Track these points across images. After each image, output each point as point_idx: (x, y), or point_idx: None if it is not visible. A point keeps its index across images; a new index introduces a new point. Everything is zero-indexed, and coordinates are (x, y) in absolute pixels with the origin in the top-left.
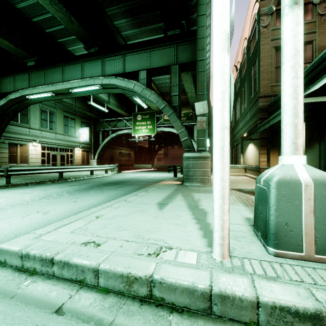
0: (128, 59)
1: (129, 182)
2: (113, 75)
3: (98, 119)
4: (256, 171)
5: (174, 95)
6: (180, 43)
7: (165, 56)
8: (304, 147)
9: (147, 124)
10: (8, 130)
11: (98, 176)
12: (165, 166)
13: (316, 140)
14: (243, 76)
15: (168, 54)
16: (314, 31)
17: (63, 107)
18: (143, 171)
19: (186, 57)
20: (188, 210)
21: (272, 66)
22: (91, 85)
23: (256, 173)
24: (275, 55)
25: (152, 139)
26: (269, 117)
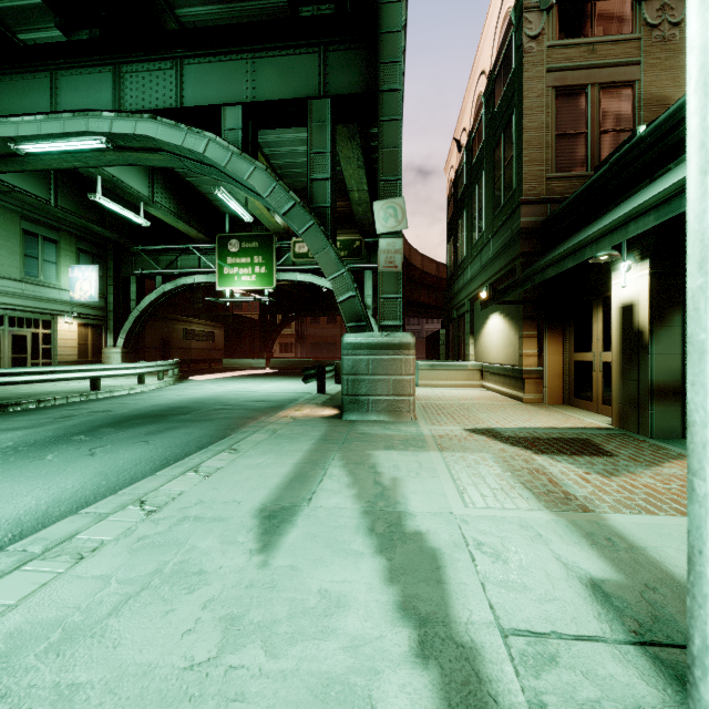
0: (190, 73)
1: (195, 410)
2: (146, 111)
3: (126, 247)
4: (511, 378)
5: (320, 179)
6: (333, 45)
7: (294, 76)
8: (649, 323)
9: (255, 263)
10: None
11: (115, 393)
12: (298, 363)
13: (675, 306)
14: (476, 159)
15: (304, 71)
16: (636, 61)
17: (20, 208)
18: (245, 376)
19: (349, 84)
20: (371, 548)
21: (549, 132)
22: (80, 136)
23: (513, 382)
24: (556, 108)
25: (265, 299)
26: (545, 251)
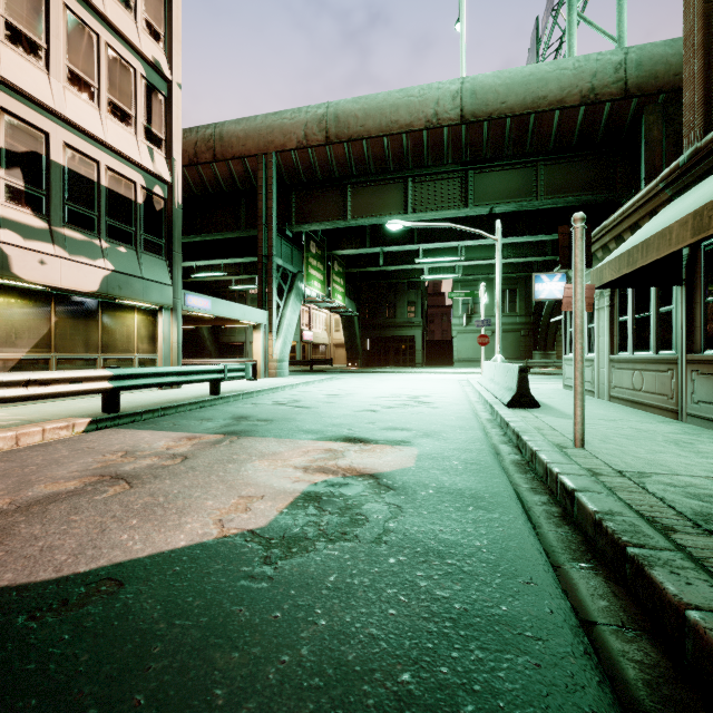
0: None
1: None
2: None
3: None
4: None
5: None
6: None
7: None
8: None
9: None
10: None
11: None
12: None
13: None
14: None
15: None
16: None
17: None
18: None
19: None
20: None
21: None
22: None
23: None
24: None
25: None
26: None
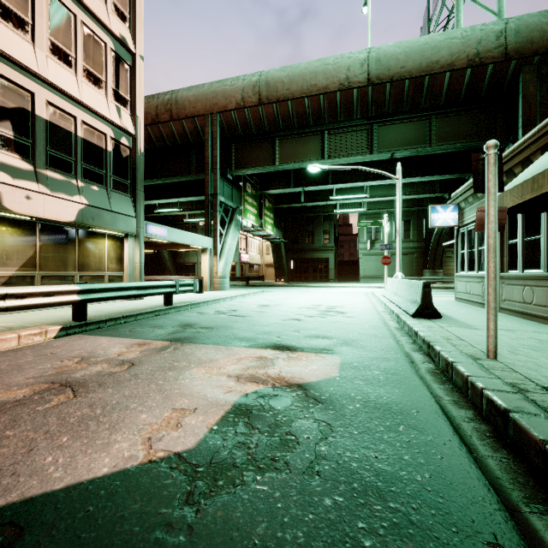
0: None
1: None
2: None
3: None
4: None
5: None
6: None
7: None
8: None
9: None
10: None
11: None
12: None
13: None
14: None
15: None
16: None
17: None
18: None
19: None
20: None
21: None
22: None
23: None
24: None
25: None
26: None
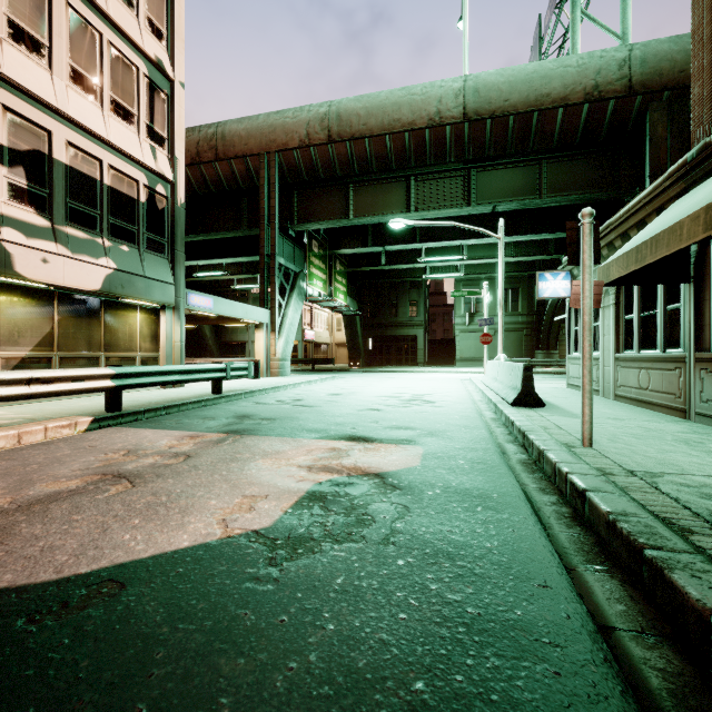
0: None
1: None
2: None
3: None
4: None
5: None
6: None
7: None
8: None
9: None
10: None
11: None
12: None
13: None
14: None
15: None
16: None
17: None
18: None
19: None
20: None
21: None
22: None
23: None
24: None
25: None
26: None
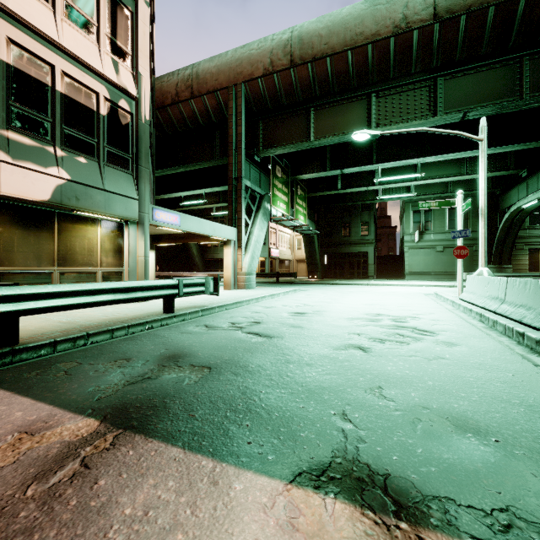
0: None
1: None
2: None
3: None
4: None
5: None
6: None
7: None
8: None
9: None
10: (527, 236)
11: None
12: None
13: None
14: None
15: None
16: None
17: None
18: None
19: None
20: None
21: None
22: None
23: None
24: None
25: None
26: None
